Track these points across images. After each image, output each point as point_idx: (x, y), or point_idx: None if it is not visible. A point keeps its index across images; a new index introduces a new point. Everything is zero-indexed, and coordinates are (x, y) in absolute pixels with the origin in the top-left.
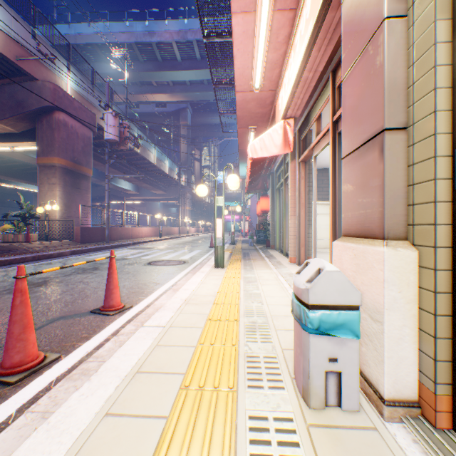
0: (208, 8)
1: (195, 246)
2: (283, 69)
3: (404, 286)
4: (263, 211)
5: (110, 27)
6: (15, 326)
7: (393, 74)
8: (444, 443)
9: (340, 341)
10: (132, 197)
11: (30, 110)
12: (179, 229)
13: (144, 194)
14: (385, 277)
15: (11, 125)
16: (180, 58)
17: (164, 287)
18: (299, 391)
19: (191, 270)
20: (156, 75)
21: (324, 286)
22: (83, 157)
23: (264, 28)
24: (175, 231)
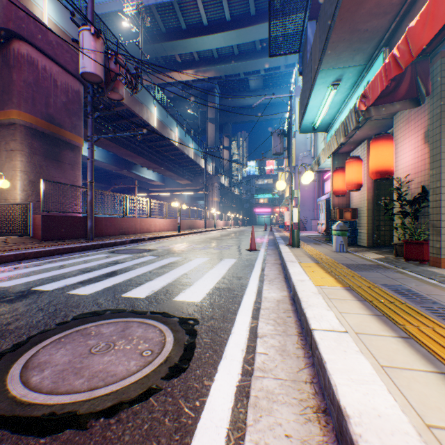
0: None
1: (223, 246)
2: None
3: None
4: (379, 174)
5: None
6: None
7: None
8: None
9: None
10: (157, 189)
11: None
12: (204, 221)
13: (170, 185)
14: None
15: None
16: (206, 20)
17: None
18: None
19: None
20: (179, 46)
21: None
22: (64, 117)
23: None
24: (200, 225)
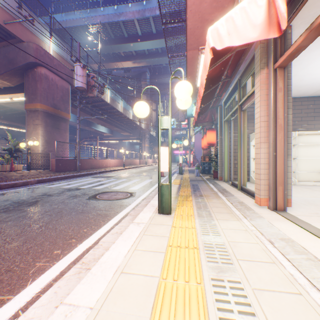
0: None
1: (148, 175)
2: None
3: None
4: (209, 144)
5: (90, 13)
6: None
7: None
8: None
9: None
10: (108, 138)
11: (19, 66)
12: (139, 160)
13: (116, 136)
14: None
15: (7, 80)
16: (140, 32)
17: (73, 253)
18: None
19: (132, 209)
20: (123, 47)
21: None
22: (61, 104)
23: None
24: (136, 162)
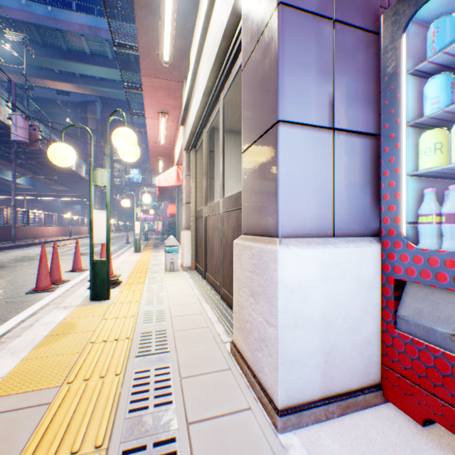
0: (129, 75)
1: (112, 243)
2: (176, 139)
3: (188, 240)
4: (171, 215)
5: None
6: (55, 266)
7: (188, 190)
8: (192, 270)
9: (174, 254)
10: (25, 192)
11: None
12: (89, 228)
13: (42, 190)
14: (184, 238)
15: None
16: (90, 54)
17: None
18: (165, 270)
19: (116, 256)
20: (60, 64)
21: (170, 241)
22: None
23: (164, 126)
24: (84, 231)
